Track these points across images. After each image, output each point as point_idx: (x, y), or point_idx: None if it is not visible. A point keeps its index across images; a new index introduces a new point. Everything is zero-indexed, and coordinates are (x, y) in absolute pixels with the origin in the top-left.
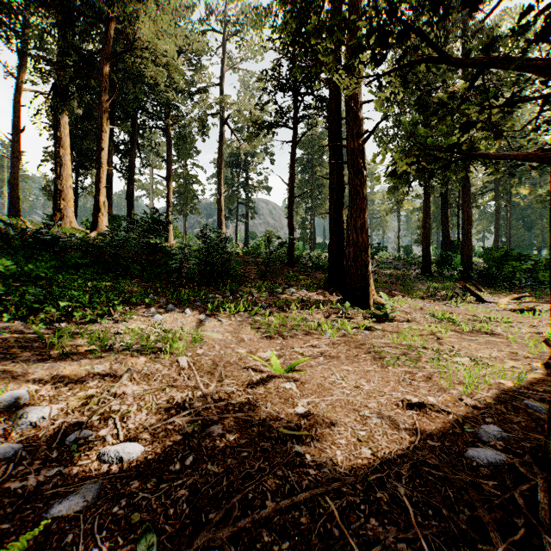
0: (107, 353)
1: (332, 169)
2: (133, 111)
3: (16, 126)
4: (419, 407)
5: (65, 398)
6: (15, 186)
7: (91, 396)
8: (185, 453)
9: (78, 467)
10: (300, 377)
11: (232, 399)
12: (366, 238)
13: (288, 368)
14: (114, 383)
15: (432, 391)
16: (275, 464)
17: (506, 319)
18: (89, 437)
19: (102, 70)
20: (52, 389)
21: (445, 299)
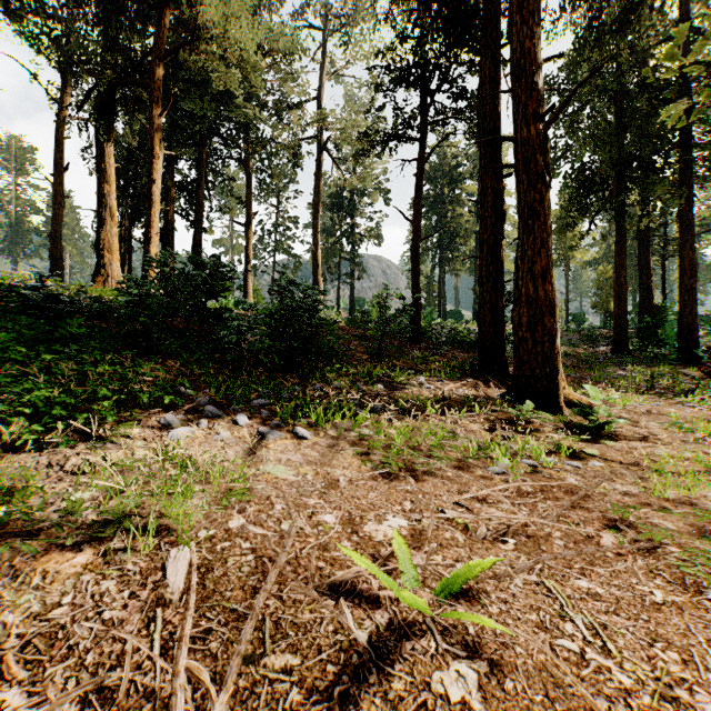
0: (8, 536)
1: (484, 186)
2: (202, 136)
3: (58, 165)
4: None
5: None
6: (57, 241)
7: None
8: None
9: None
10: (481, 632)
11: None
12: (551, 290)
13: (442, 588)
14: None
15: None
16: None
17: None
18: None
19: (153, 73)
20: None
21: (672, 393)
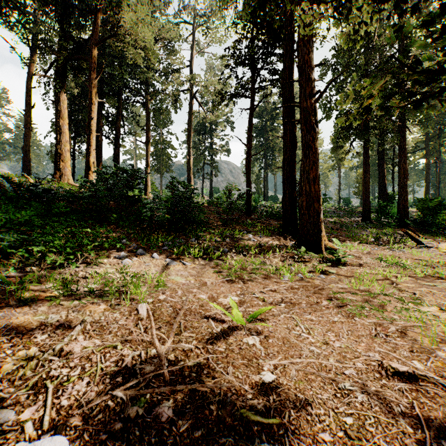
0: (68, 299)
1: (285, 128)
2: (119, 89)
3: (28, 104)
4: (409, 378)
5: (3, 358)
6: (27, 151)
7: (32, 356)
8: None
9: None
10: (263, 329)
11: (189, 361)
12: (318, 188)
13: (250, 317)
14: (63, 338)
15: (415, 352)
16: None
17: None
18: (4, 425)
19: (91, 53)
20: None
21: (387, 243)
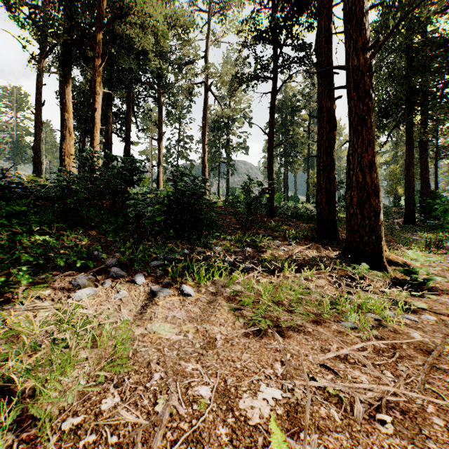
0: None
1: (321, 106)
2: (130, 82)
3: (38, 102)
4: None
5: None
6: (37, 151)
7: None
8: None
9: None
10: None
11: None
12: (376, 177)
13: None
14: None
15: None
16: None
17: None
18: None
19: (95, 38)
20: None
21: None
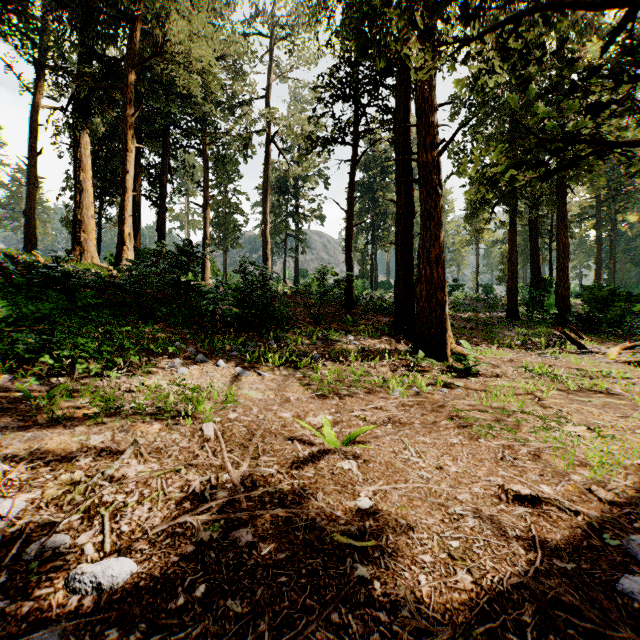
0: (111, 418)
1: (399, 189)
2: (165, 128)
3: (32, 149)
4: (532, 502)
5: (42, 483)
6: (31, 217)
7: (78, 481)
8: (195, 576)
9: (33, 600)
10: (363, 452)
11: (270, 487)
12: (442, 272)
13: (347, 439)
14: (112, 461)
15: (545, 476)
16: (329, 599)
17: (623, 375)
18: (60, 548)
19: (127, 79)
20: (28, 470)
21: (539, 348)
